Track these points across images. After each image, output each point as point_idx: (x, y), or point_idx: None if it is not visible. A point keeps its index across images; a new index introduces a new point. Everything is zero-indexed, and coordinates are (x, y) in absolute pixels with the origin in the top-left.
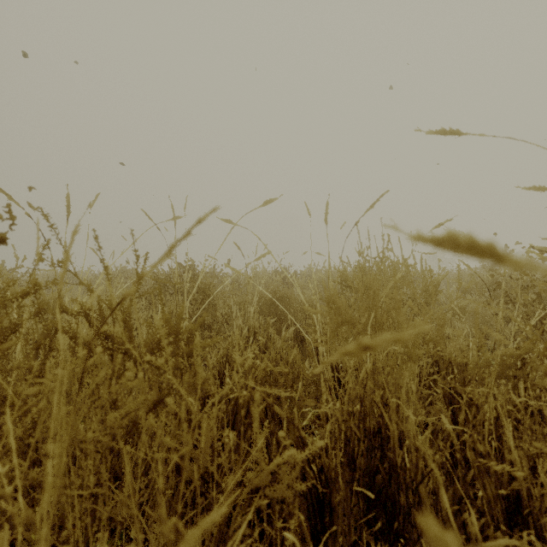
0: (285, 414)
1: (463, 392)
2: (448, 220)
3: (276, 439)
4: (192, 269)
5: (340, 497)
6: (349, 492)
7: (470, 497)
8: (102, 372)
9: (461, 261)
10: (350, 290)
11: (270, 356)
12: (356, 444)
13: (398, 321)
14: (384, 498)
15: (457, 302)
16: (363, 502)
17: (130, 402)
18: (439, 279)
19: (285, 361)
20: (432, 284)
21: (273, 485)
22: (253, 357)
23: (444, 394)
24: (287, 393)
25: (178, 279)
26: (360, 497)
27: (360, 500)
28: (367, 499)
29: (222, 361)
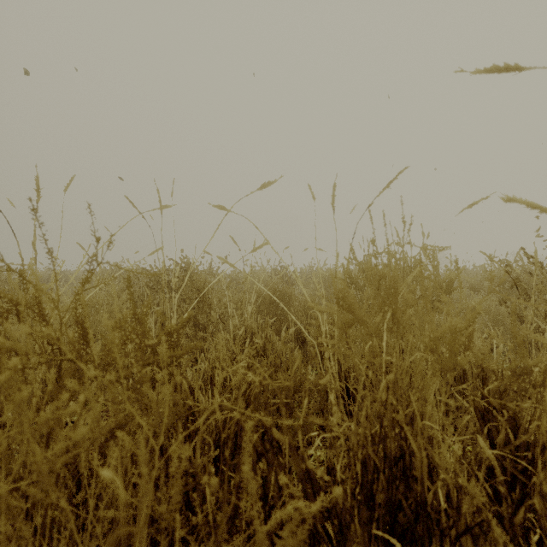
0: (286, 442)
1: (498, 406)
2: (482, 198)
3: (275, 472)
4: (188, 267)
5: (356, 545)
6: (367, 536)
7: (520, 544)
8: (19, 395)
9: (483, 253)
10: (355, 287)
11: (268, 362)
12: (376, 475)
13: (426, 321)
14: (409, 541)
15: (471, 301)
16: (384, 546)
17: (71, 434)
18: (454, 275)
19: (285, 367)
20: (459, 277)
21: (271, 536)
22: (248, 363)
23: (475, 408)
24: (290, 421)
25: (165, 273)
26: (380, 541)
27: (380, 545)
28: (388, 541)
29: (215, 365)
